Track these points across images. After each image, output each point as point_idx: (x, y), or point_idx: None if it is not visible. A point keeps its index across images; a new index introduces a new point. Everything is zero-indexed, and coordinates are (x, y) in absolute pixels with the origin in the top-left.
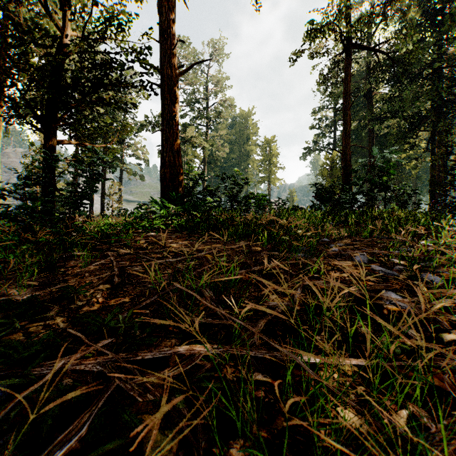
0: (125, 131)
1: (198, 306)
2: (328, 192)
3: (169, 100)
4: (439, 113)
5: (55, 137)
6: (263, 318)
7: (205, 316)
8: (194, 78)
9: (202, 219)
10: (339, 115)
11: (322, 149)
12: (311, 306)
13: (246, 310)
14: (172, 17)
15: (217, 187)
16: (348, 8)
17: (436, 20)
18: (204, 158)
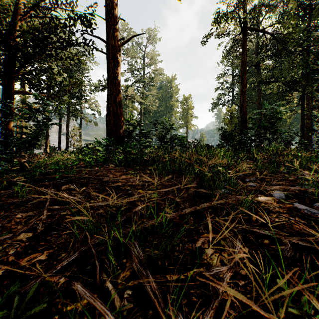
0: (75, 85)
1: (124, 269)
2: (230, 134)
3: (113, 64)
4: (308, 78)
5: (14, 88)
6: (209, 305)
7: (130, 294)
8: (133, 52)
9: (137, 156)
10: (236, 80)
11: (224, 104)
12: (264, 278)
13: (182, 277)
14: (115, 1)
15: (149, 130)
16: (246, 0)
17: (305, 12)
18: (140, 110)
